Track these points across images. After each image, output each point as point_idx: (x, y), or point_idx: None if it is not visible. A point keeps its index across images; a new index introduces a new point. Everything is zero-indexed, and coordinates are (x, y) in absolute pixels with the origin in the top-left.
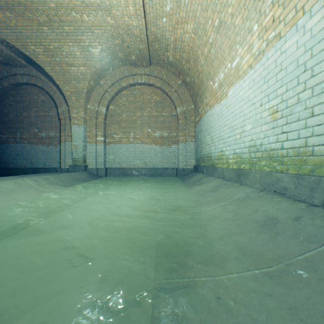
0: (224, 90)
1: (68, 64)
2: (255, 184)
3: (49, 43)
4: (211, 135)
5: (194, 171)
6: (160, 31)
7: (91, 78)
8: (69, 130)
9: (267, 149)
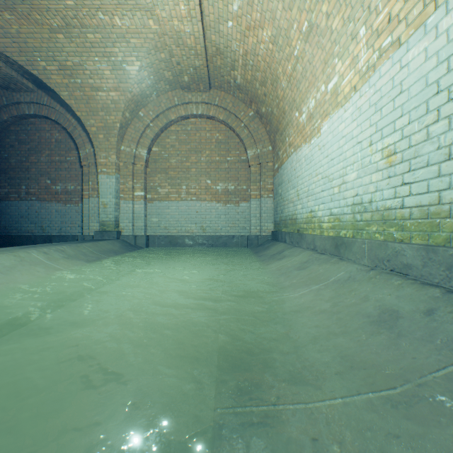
0: (316, 124)
1: (93, 87)
2: (362, 258)
3: (67, 57)
4: (296, 189)
5: (272, 240)
6: (224, 40)
7: (126, 108)
8: (95, 181)
9: (379, 208)
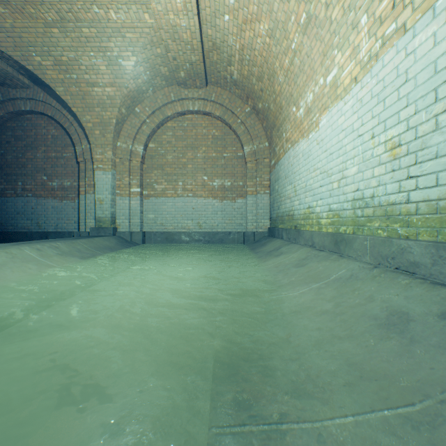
0: (314, 118)
1: (88, 83)
2: (364, 255)
3: (62, 52)
4: (293, 185)
5: (268, 236)
6: (221, 34)
7: (122, 104)
8: (91, 177)
9: (382, 203)
